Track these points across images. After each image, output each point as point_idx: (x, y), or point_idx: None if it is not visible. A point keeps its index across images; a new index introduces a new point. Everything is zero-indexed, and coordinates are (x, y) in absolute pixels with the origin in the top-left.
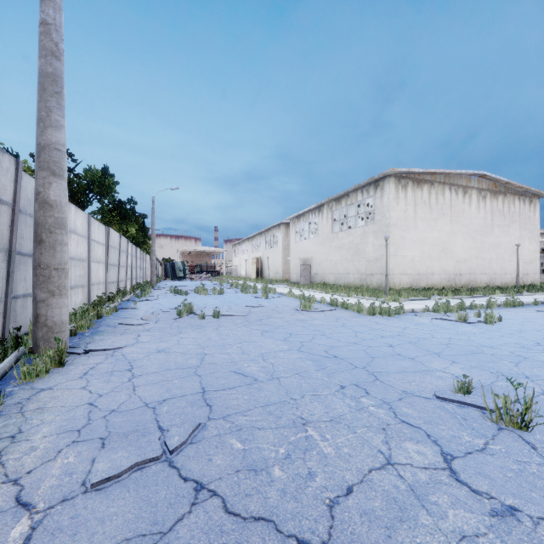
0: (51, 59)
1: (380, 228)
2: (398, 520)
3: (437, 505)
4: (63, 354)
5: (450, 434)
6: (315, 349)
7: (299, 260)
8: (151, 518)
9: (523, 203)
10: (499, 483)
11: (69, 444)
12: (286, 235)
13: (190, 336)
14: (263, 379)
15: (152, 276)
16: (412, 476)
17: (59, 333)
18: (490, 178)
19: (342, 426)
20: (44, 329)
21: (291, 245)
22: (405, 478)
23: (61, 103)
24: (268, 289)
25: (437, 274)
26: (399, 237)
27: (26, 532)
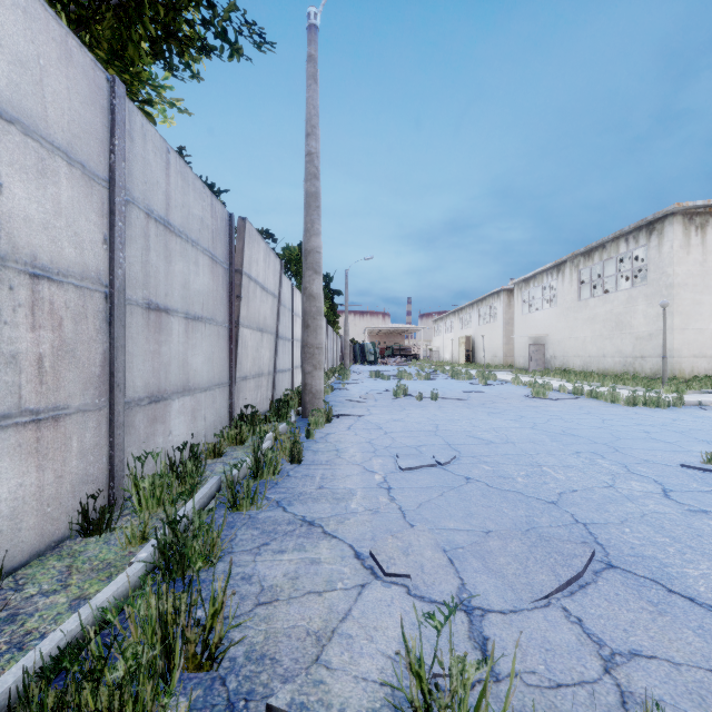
0: (314, 181)
1: (656, 290)
2: (608, 502)
3: (642, 502)
4: (330, 413)
5: (678, 482)
6: (550, 429)
7: (528, 339)
8: (445, 482)
9: None
10: (706, 503)
11: (373, 456)
12: (507, 305)
13: (416, 412)
14: (498, 442)
15: (345, 359)
16: (628, 492)
17: (319, 399)
18: None
19: (573, 469)
20: (310, 395)
21: (516, 318)
22: (621, 492)
23: (320, 214)
24: (485, 375)
25: None
26: (691, 302)
27: (382, 478)
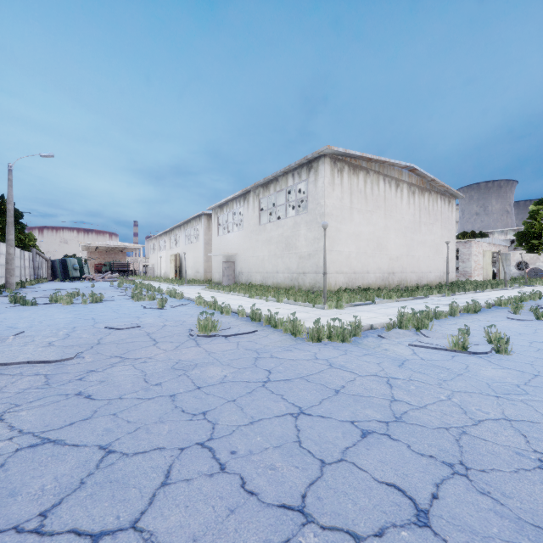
0: None
1: (314, 218)
2: None
3: None
4: None
5: None
6: None
7: (222, 257)
8: None
9: (443, 203)
10: None
11: None
12: (207, 227)
13: None
14: None
15: (8, 276)
16: None
17: None
18: (419, 173)
19: None
20: None
21: (214, 239)
22: None
23: None
24: (173, 293)
25: (372, 272)
26: (335, 229)
27: None
